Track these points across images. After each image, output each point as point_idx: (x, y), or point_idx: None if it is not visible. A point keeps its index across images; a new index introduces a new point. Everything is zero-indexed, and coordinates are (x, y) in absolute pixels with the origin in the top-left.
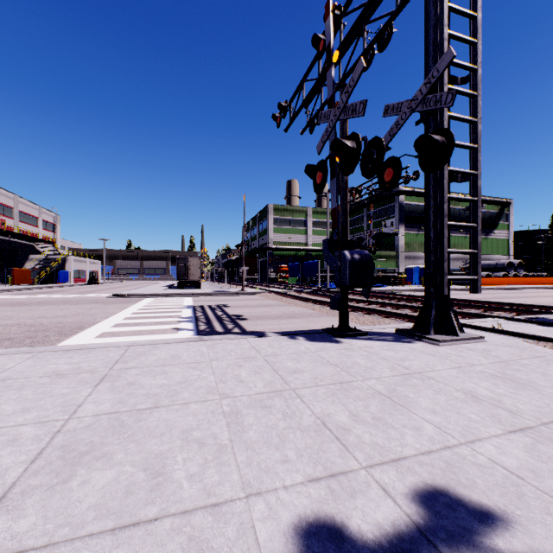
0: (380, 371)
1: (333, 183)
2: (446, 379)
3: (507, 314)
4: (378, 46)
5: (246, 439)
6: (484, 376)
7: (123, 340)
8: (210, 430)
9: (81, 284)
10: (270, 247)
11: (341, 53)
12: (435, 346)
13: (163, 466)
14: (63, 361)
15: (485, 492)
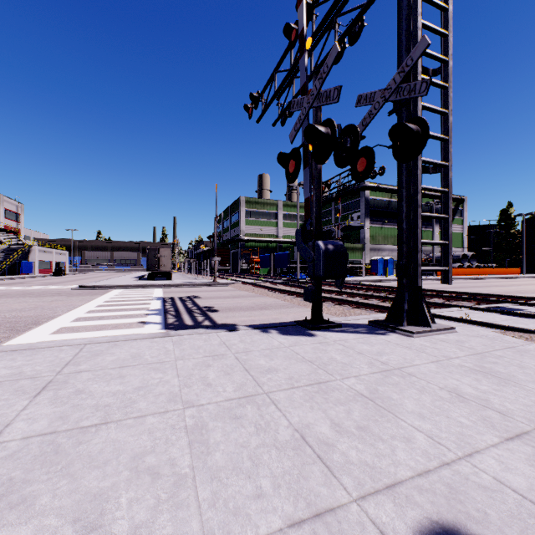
0: (358, 368)
1: (306, 172)
2: (427, 376)
3: (469, 304)
4: (349, 39)
5: (211, 464)
6: (464, 370)
7: (83, 335)
8: (167, 454)
9: (46, 275)
10: (242, 239)
11: (313, 45)
12: (410, 338)
13: (101, 513)
14: (2, 365)
15: (501, 528)
